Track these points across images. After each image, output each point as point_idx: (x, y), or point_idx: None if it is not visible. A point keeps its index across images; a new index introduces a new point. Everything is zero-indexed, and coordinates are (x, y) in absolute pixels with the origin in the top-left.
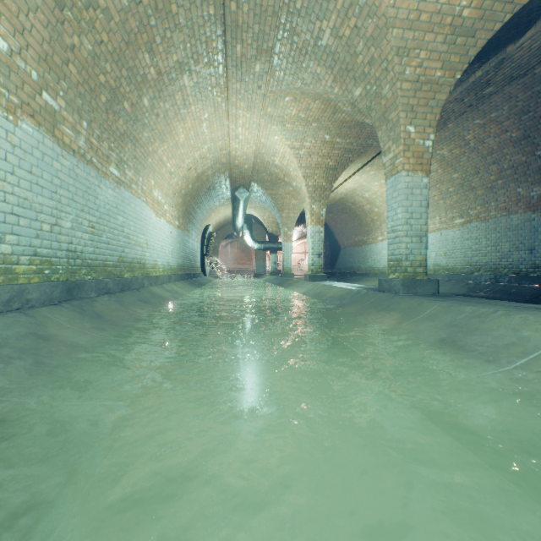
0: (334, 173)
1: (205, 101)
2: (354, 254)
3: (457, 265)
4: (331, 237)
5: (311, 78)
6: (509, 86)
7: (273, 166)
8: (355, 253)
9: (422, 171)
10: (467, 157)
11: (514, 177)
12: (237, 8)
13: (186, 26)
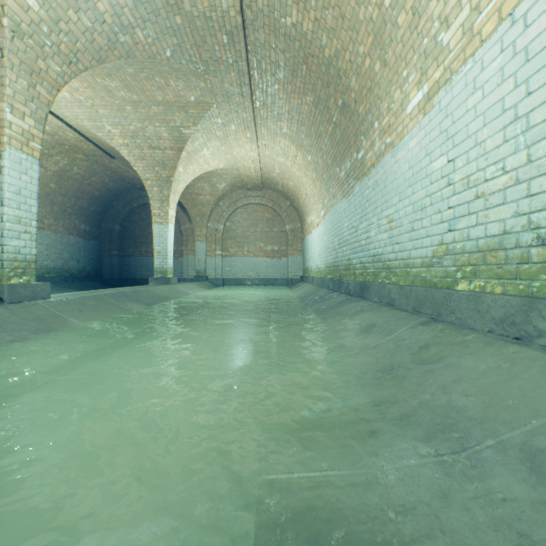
0: None
1: None
2: None
3: None
4: None
5: None
6: None
7: None
8: None
9: None
10: None
11: None
12: None
13: None
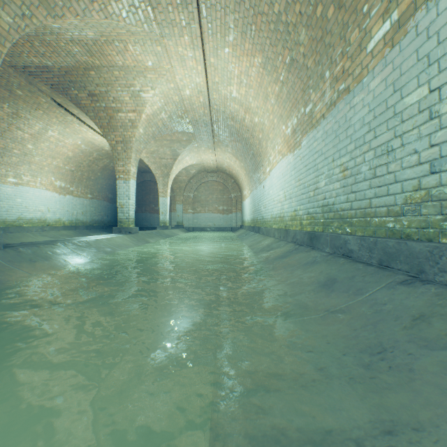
0: None
1: None
2: None
3: None
4: None
5: None
6: None
7: None
8: None
9: None
10: None
11: None
12: None
13: None
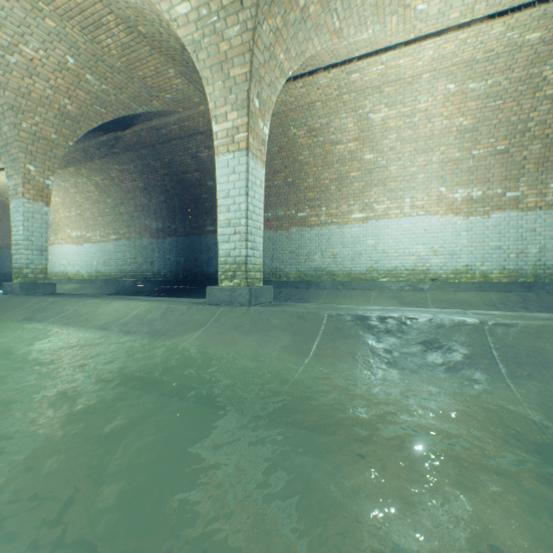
0: None
1: None
2: None
3: (113, 272)
4: None
5: None
6: (131, 153)
7: None
8: None
9: (44, 201)
10: (116, 189)
11: (144, 212)
12: None
13: None
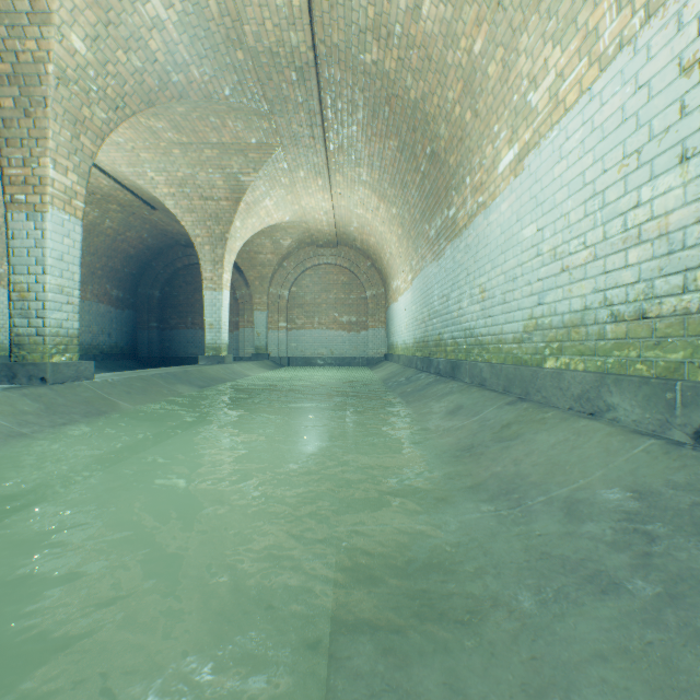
0: None
1: None
2: None
3: None
4: None
5: None
6: None
7: None
8: None
9: None
10: None
11: None
12: None
13: None
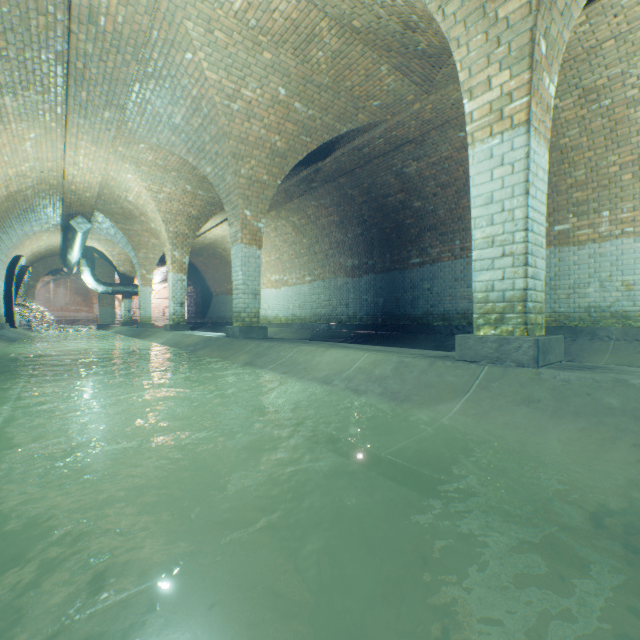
0: (198, 222)
1: (34, 123)
2: (227, 303)
3: (308, 316)
4: (203, 283)
5: (167, 141)
6: (328, 185)
7: (126, 202)
8: (228, 301)
9: (257, 245)
10: (311, 228)
11: (338, 249)
12: (85, 68)
13: (17, 59)
